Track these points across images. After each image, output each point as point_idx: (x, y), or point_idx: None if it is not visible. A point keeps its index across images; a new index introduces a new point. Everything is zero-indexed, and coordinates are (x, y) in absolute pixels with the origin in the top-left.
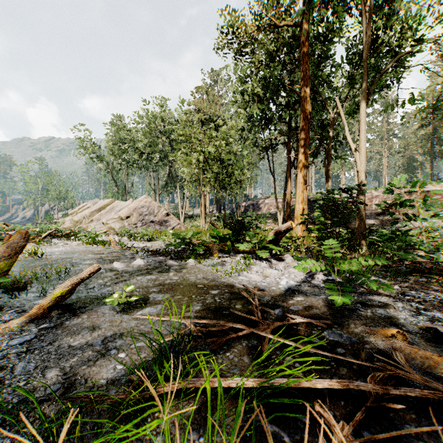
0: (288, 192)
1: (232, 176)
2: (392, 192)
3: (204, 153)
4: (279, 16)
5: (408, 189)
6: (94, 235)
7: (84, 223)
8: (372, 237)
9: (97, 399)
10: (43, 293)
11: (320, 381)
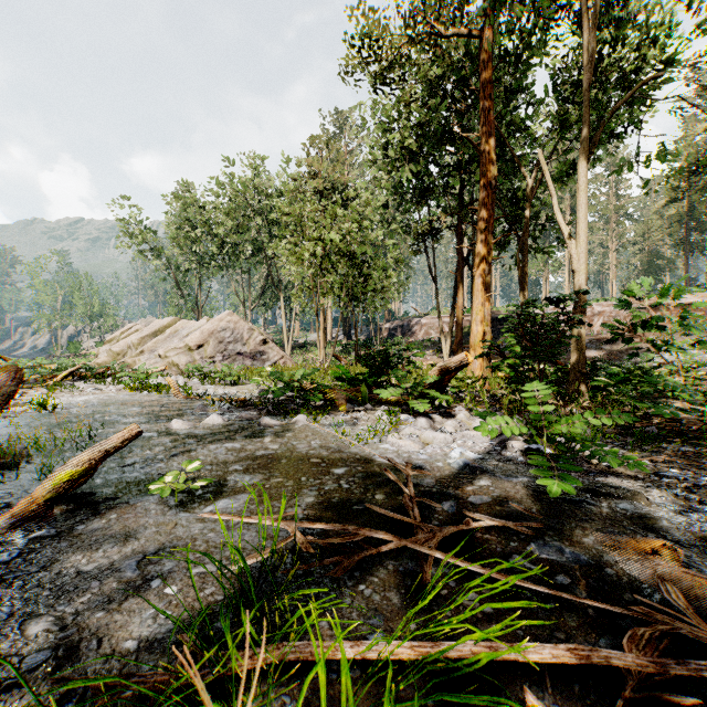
0: (459, 305)
1: (368, 280)
2: (630, 305)
3: (323, 242)
4: (445, 19)
5: (649, 301)
6: (143, 375)
7: (130, 355)
8: (599, 379)
9: (116, 683)
10: (46, 473)
11: (536, 647)
